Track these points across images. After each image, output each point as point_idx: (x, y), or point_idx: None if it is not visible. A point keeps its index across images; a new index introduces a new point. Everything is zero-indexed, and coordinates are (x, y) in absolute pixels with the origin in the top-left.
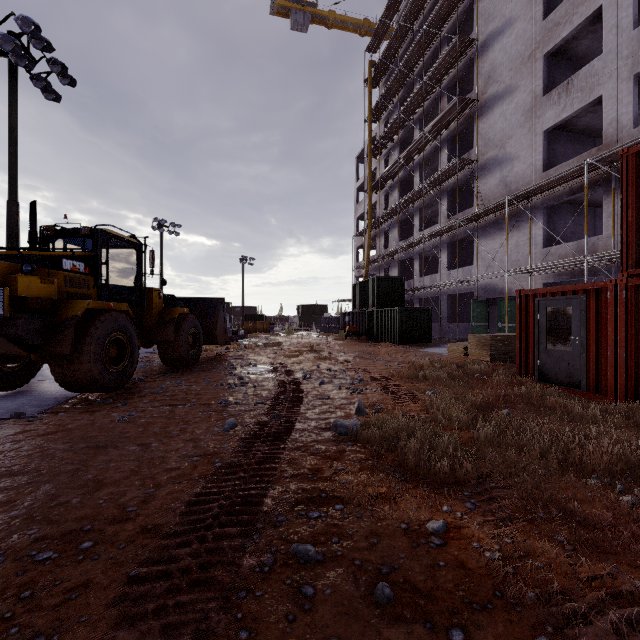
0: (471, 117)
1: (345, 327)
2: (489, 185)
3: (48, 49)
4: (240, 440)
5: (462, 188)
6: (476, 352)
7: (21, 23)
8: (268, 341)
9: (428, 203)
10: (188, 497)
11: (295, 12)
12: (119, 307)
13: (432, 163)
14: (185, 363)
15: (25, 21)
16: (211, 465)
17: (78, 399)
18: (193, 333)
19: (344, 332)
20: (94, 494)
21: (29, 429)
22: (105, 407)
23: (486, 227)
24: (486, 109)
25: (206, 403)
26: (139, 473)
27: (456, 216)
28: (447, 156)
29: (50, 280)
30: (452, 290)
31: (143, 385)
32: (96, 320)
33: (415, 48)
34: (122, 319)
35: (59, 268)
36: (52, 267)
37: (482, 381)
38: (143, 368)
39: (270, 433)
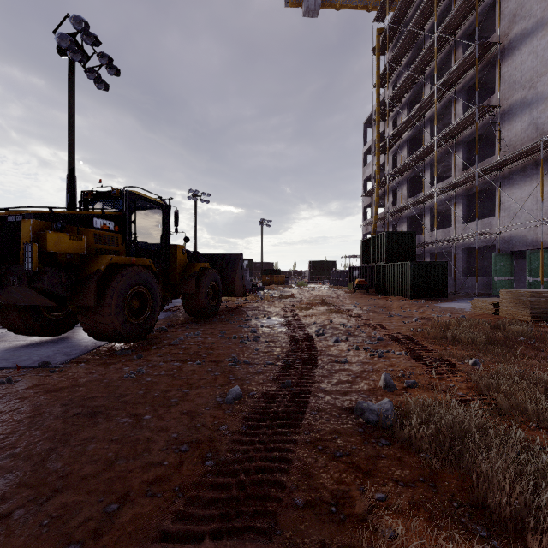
0: (491, 62)
1: (354, 280)
2: (514, 130)
3: (96, 44)
4: (242, 419)
5: (479, 139)
6: (510, 310)
7: (74, 22)
8: (283, 293)
9: (440, 157)
10: (154, 533)
11: (307, 0)
12: (142, 262)
13: (444, 118)
14: (205, 314)
15: (76, 19)
16: (200, 463)
17: (104, 348)
18: (213, 286)
19: (353, 285)
20: (45, 503)
21: (43, 382)
22: (122, 359)
23: (511, 175)
24: (511, 50)
25: (215, 360)
26: (113, 467)
27: (473, 167)
28: (462, 107)
29: (78, 237)
30: (468, 243)
31: (164, 335)
32: (118, 274)
33: (426, 5)
34: (144, 273)
35: (90, 226)
36: (83, 225)
37: (534, 348)
38: (171, 317)
39: (278, 412)
